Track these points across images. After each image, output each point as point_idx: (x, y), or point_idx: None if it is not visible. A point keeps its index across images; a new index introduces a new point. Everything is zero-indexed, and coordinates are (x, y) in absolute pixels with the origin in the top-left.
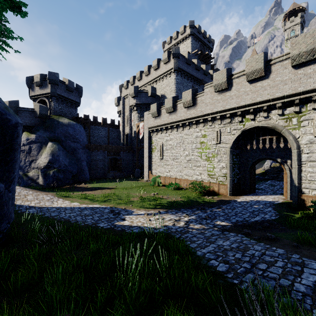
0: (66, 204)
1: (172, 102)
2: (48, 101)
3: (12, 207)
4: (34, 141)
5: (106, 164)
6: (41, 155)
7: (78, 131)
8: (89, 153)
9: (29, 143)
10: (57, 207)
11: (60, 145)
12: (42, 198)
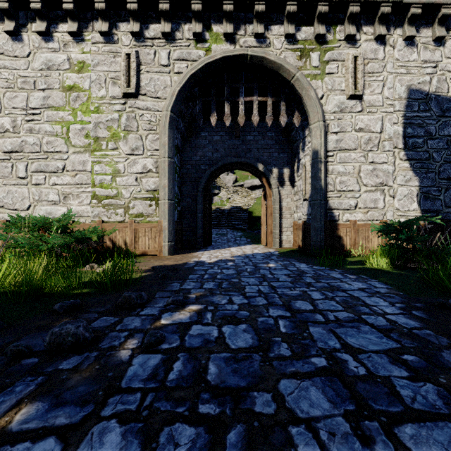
0: None
1: None
2: None
3: None
4: None
5: None
6: None
7: None
8: None
9: None
10: None
11: None
12: None
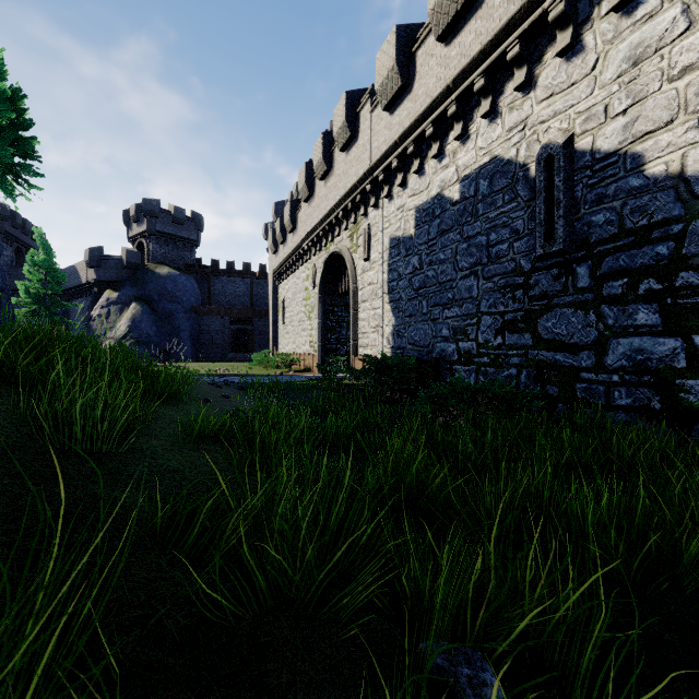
0: None
1: (279, 226)
2: (146, 244)
3: None
4: (115, 302)
5: (228, 338)
6: (120, 321)
7: (182, 286)
8: (197, 320)
9: (109, 305)
10: None
11: (148, 307)
12: None
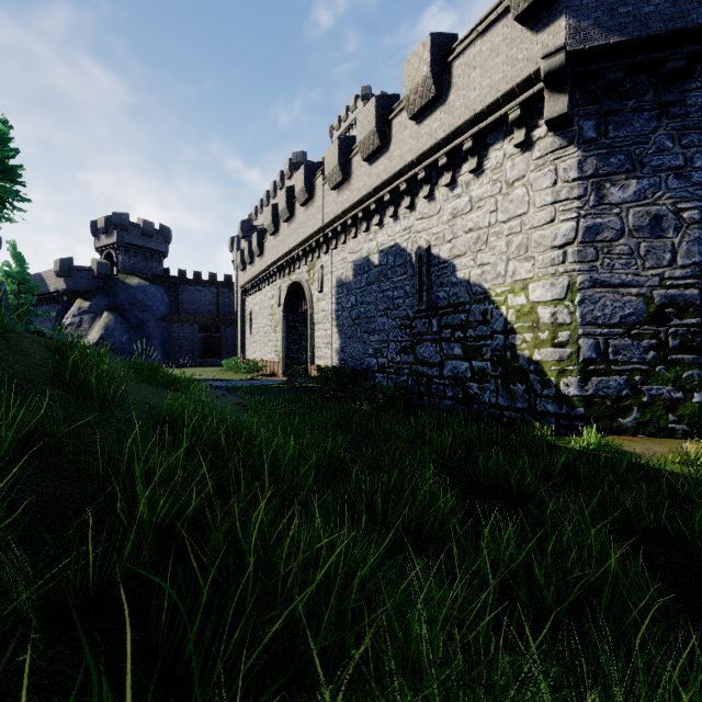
0: None
1: (248, 250)
2: (115, 255)
3: None
4: (87, 311)
5: (196, 345)
6: (93, 330)
7: (153, 296)
8: (167, 328)
9: (81, 314)
10: None
11: (120, 316)
12: None
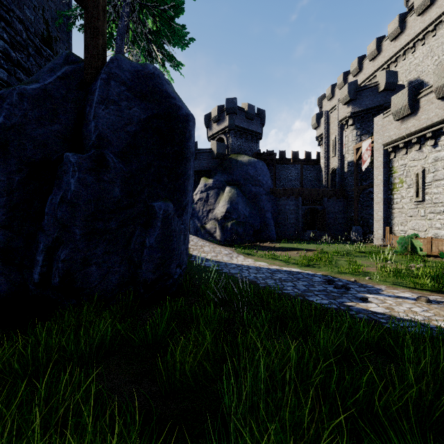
0: (249, 262)
1: None
2: (226, 138)
3: (184, 246)
4: (212, 187)
5: (300, 217)
6: (218, 204)
7: (261, 171)
8: (274, 201)
9: (206, 190)
10: (237, 263)
11: (239, 190)
12: (219, 251)
